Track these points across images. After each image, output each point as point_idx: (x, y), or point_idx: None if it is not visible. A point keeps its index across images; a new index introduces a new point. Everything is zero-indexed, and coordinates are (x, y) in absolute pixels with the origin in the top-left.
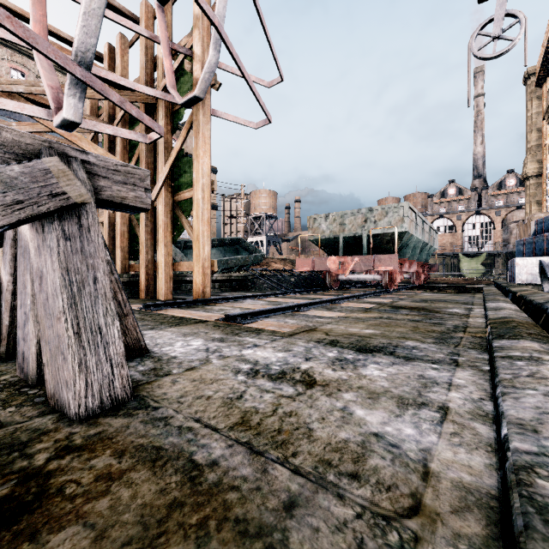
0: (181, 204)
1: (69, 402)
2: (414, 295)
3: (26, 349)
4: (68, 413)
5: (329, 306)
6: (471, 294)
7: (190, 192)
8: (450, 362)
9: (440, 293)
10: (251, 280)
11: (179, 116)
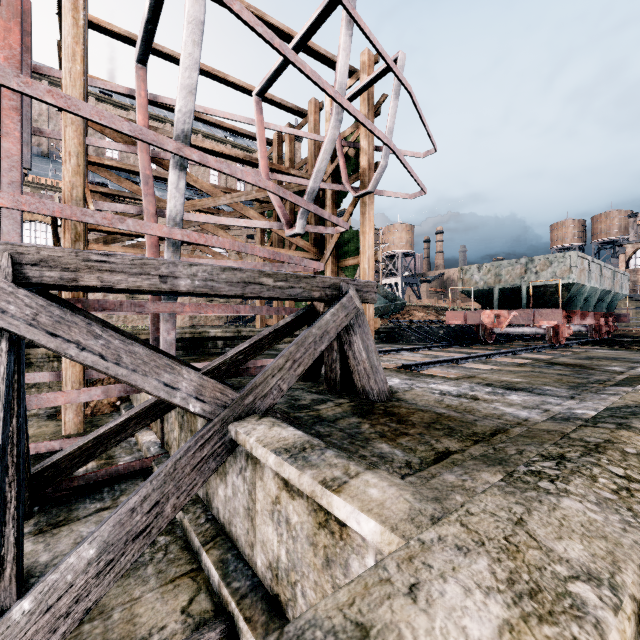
0: (344, 269)
1: (374, 395)
2: (583, 352)
3: (333, 375)
4: (373, 399)
5: (484, 360)
6: None
7: (353, 260)
8: (568, 397)
9: (619, 350)
10: (398, 332)
11: (343, 194)
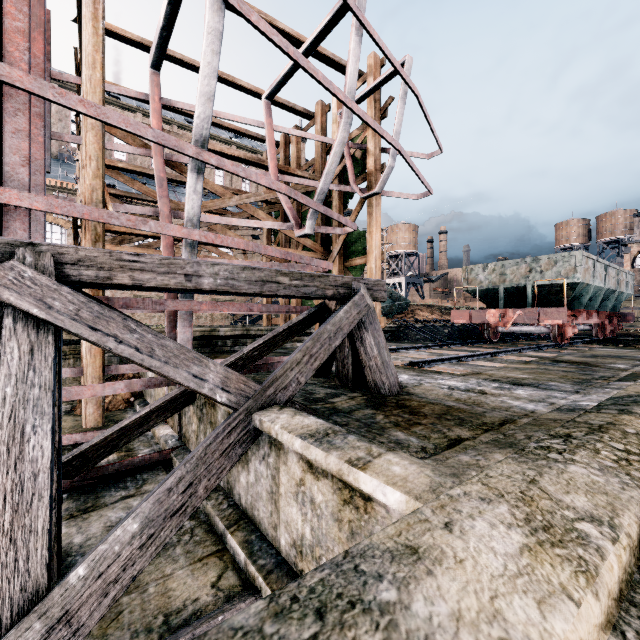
0: (351, 269)
1: (385, 389)
2: (588, 350)
3: (344, 371)
4: (385, 393)
5: (490, 358)
6: None
7: (360, 260)
8: (573, 392)
9: (624, 349)
10: (403, 331)
11: (350, 195)
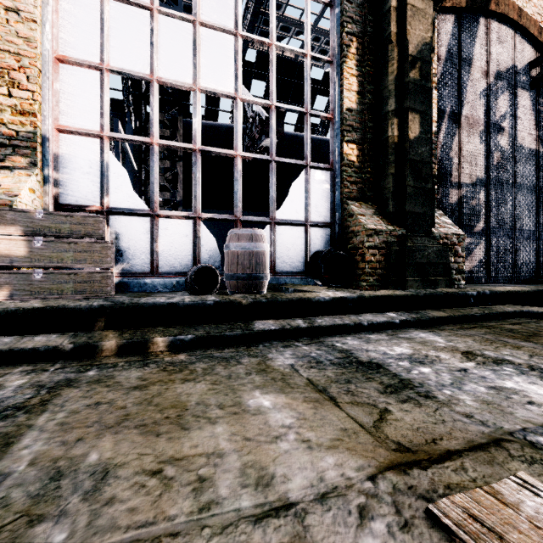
0: None
1: None
2: None
3: None
4: None
5: None
6: None
7: None
8: (317, 343)
9: None
10: None
11: None
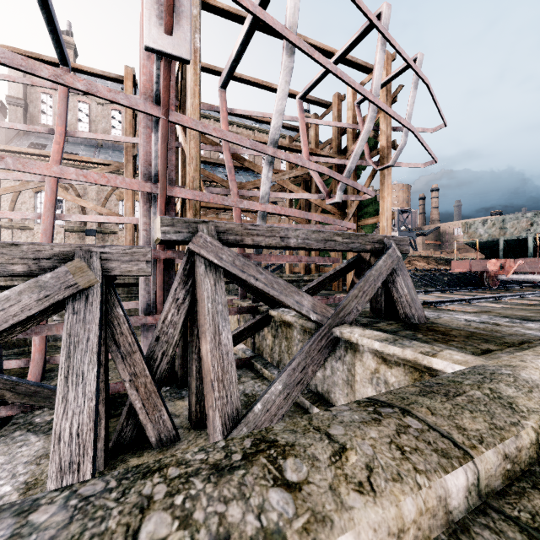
0: (364, 227)
1: (415, 319)
2: None
3: (378, 306)
4: (414, 322)
5: (494, 301)
6: None
7: (372, 220)
8: None
9: None
10: None
11: (362, 167)
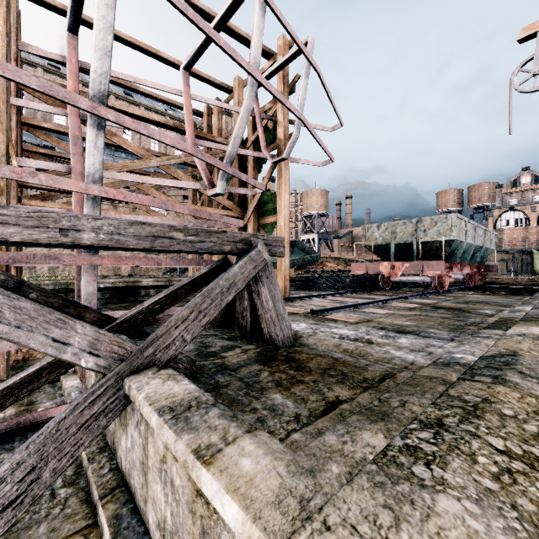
0: (264, 226)
1: (279, 341)
2: (461, 297)
3: (244, 322)
4: (278, 345)
5: (381, 305)
6: (521, 297)
7: (272, 218)
8: (449, 339)
9: (489, 295)
10: (312, 280)
11: (263, 161)
